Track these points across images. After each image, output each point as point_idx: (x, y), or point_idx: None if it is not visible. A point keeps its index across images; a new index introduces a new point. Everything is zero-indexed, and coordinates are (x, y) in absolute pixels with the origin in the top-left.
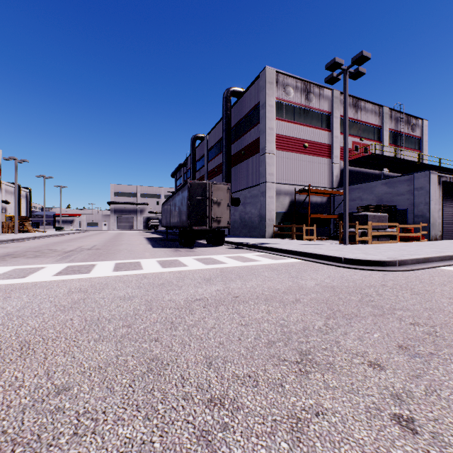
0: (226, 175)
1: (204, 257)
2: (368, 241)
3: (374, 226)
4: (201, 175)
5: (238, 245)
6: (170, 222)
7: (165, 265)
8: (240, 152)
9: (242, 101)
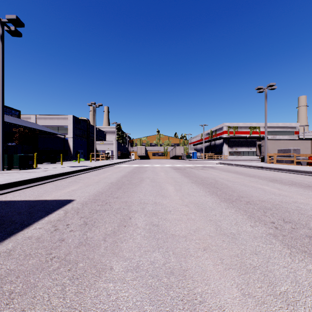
0: None
1: None
2: (273, 162)
3: (281, 155)
4: None
5: None
6: None
7: None
8: None
9: None
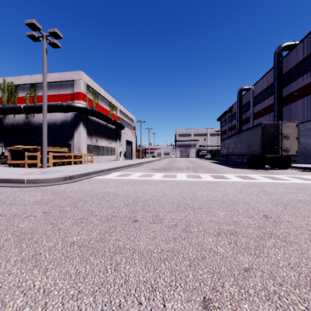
0: (277, 114)
1: (291, 176)
2: None
3: None
4: (246, 117)
5: (307, 169)
6: (233, 152)
7: (270, 178)
8: (291, 94)
9: (294, 52)
